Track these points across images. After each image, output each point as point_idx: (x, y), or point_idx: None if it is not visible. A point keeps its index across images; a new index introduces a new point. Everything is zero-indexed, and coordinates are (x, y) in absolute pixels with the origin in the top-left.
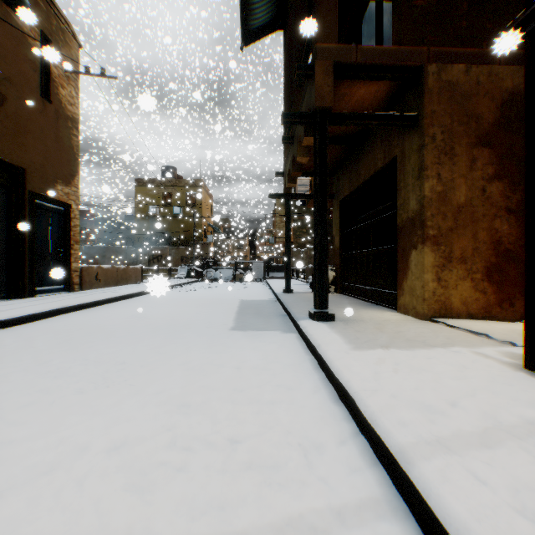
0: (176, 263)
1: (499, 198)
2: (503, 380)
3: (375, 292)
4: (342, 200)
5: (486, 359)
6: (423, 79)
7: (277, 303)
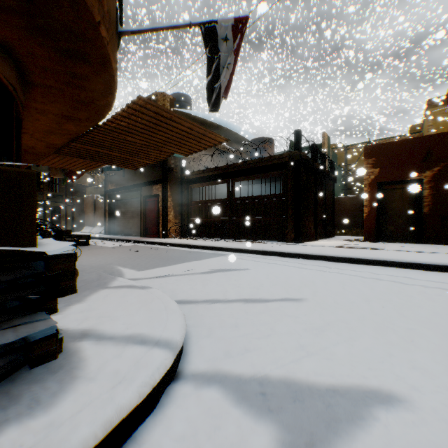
0: None
1: (76, 214)
2: None
3: (59, 229)
4: (52, 207)
5: None
6: (64, 197)
7: None
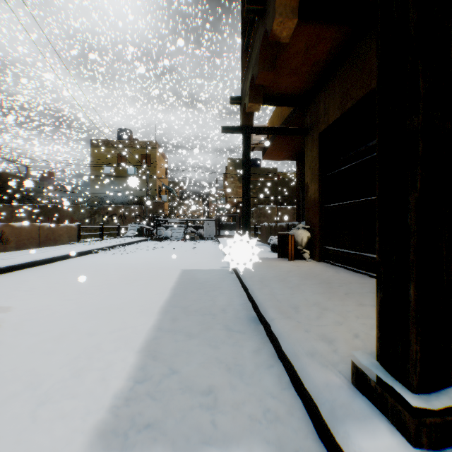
0: (130, 222)
1: None
2: None
3: None
4: (322, 132)
5: None
6: None
7: (234, 277)
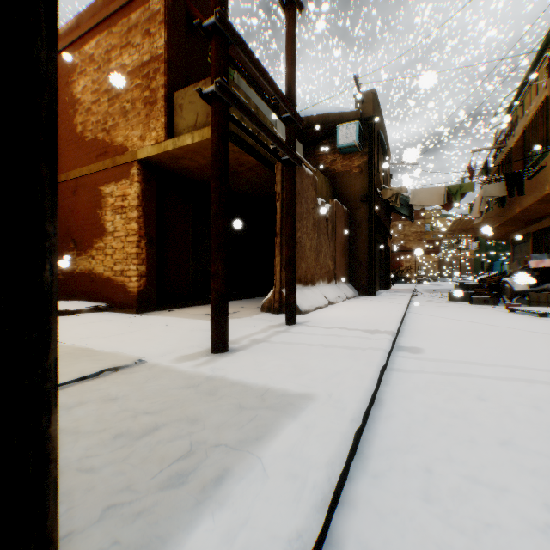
0: None
1: None
2: (266, 352)
3: None
4: None
5: (223, 359)
6: None
7: None
